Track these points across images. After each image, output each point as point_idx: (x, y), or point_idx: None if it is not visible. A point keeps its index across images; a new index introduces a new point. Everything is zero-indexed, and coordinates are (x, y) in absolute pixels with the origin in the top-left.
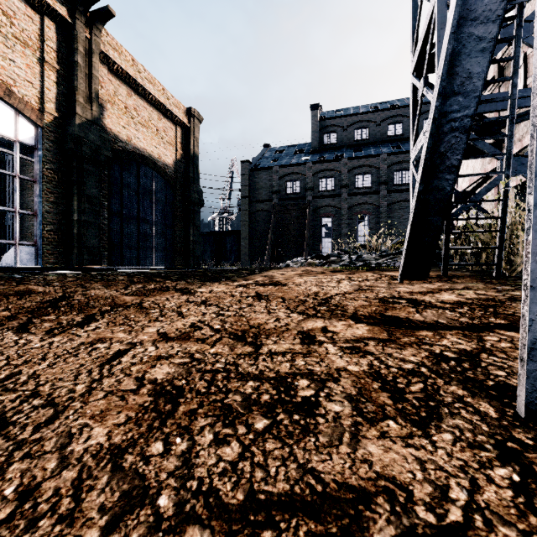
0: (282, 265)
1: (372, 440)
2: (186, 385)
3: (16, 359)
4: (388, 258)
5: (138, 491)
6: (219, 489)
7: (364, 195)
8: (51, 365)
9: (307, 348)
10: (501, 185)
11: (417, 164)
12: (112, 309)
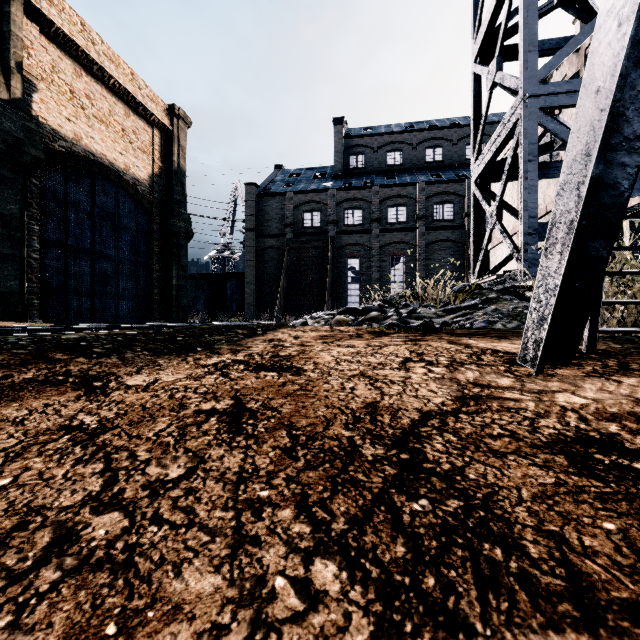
0: (296, 323)
1: None
2: None
3: None
4: (459, 314)
5: None
6: None
7: (399, 231)
8: None
9: None
10: None
11: (480, 184)
12: None
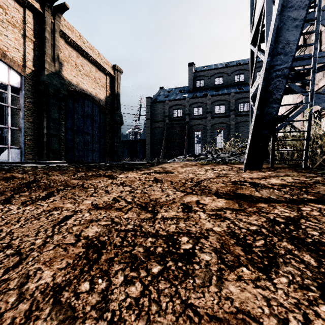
0: (171, 160)
1: (232, 282)
2: (107, 240)
3: (0, 221)
4: (236, 156)
5: (70, 320)
6: (126, 320)
7: (221, 117)
8: (22, 225)
9: (187, 215)
10: (305, 111)
11: (253, 98)
12: (64, 188)
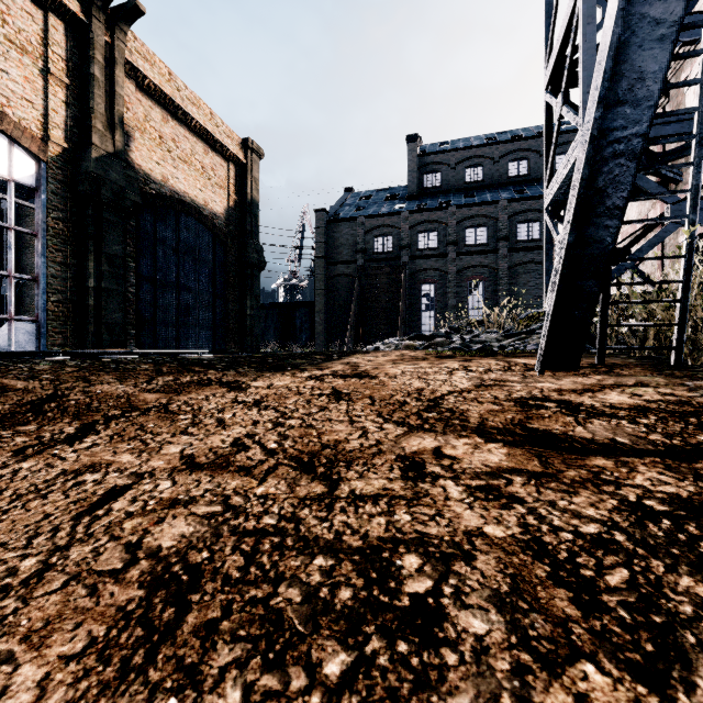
0: (369, 348)
1: None
2: (208, 563)
3: None
4: (516, 338)
5: None
6: None
7: (478, 254)
8: None
9: (413, 488)
10: (666, 239)
11: (552, 211)
12: (123, 413)
